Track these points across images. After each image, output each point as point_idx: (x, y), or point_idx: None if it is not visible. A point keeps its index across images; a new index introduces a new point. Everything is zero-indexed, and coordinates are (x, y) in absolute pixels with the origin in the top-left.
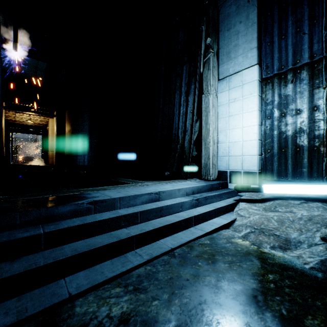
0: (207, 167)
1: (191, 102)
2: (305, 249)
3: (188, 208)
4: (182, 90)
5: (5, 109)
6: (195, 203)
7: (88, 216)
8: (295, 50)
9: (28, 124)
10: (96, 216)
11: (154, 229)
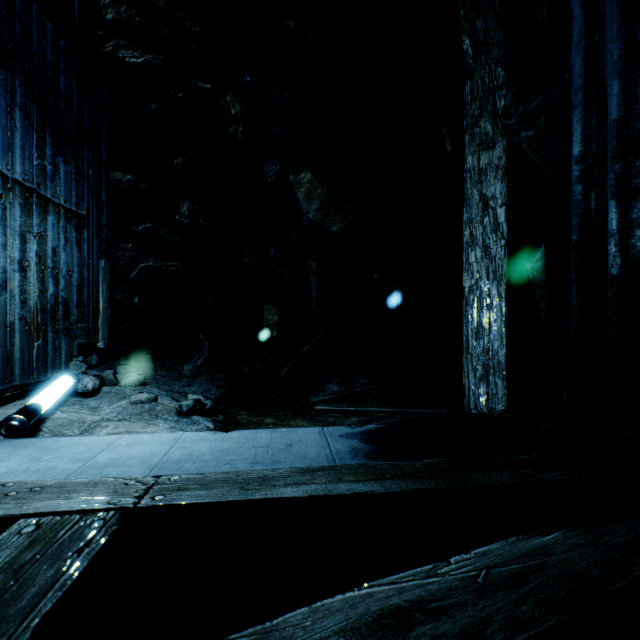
0: None
1: None
2: (185, 427)
3: None
4: None
5: None
6: None
7: None
8: (6, 142)
9: None
10: None
11: None
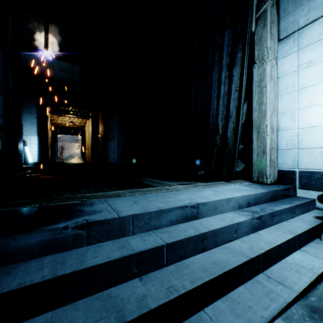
0: (261, 165)
1: (236, 77)
2: None
3: (247, 233)
4: (223, 63)
5: (50, 113)
6: (257, 224)
7: (74, 251)
8: None
9: (70, 126)
10: (86, 254)
11: (193, 288)
